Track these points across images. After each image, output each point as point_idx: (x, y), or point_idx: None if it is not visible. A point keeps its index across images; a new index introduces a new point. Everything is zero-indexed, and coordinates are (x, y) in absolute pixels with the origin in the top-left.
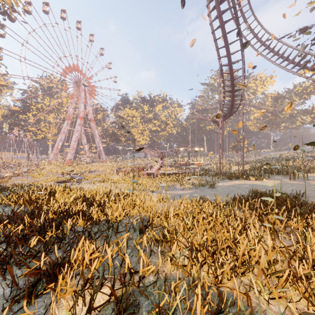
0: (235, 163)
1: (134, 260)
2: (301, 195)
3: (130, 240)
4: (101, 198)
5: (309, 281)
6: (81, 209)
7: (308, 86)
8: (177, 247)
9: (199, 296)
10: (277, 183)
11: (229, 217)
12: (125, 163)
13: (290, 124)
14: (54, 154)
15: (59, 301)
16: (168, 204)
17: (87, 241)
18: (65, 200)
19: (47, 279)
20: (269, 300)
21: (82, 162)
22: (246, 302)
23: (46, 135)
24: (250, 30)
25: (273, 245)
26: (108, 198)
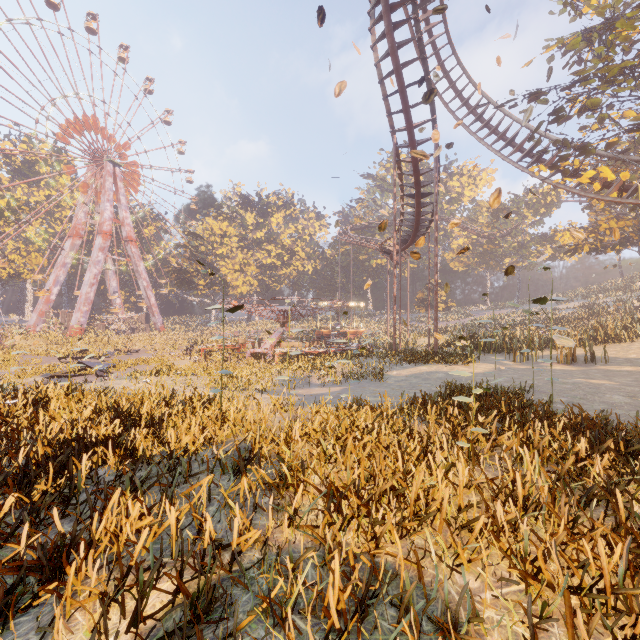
0: (423, 331)
1: (223, 525)
2: (527, 390)
3: (215, 489)
4: (154, 409)
5: (517, 532)
6: (110, 433)
7: (549, 193)
8: (307, 495)
9: (336, 572)
10: (492, 369)
11: (400, 434)
12: (205, 333)
13: (518, 260)
14: (41, 314)
15: (70, 617)
16: (291, 416)
17: (126, 497)
18: (73, 415)
19: (40, 577)
20: (455, 569)
21: (108, 330)
22: (417, 577)
23: (18, 270)
24: (450, 83)
25: (472, 479)
26: (169, 408)
